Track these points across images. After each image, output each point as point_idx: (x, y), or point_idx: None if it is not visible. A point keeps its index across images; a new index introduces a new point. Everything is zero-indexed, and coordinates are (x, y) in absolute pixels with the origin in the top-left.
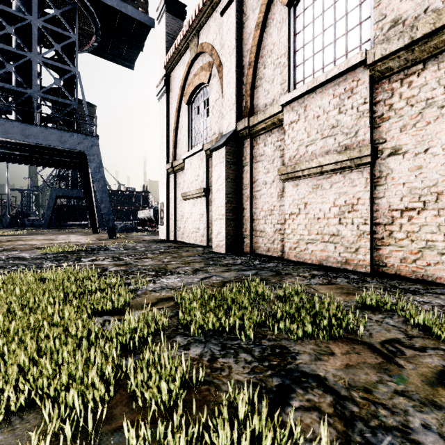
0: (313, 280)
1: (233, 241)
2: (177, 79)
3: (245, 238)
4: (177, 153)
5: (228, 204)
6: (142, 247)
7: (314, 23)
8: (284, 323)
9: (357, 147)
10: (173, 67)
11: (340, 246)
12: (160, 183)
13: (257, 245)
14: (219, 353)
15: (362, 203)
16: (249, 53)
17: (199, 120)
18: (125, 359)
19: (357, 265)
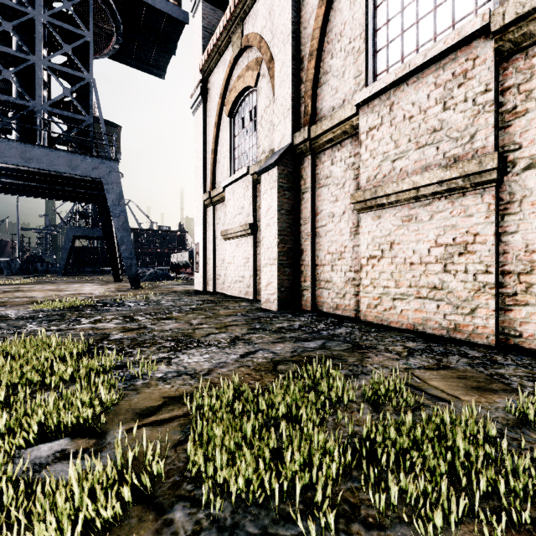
0: (413, 360)
1: (289, 295)
2: (216, 85)
3: (305, 290)
4: (216, 180)
5: (281, 244)
6: (169, 301)
7: None
8: (397, 487)
9: (476, 157)
10: (211, 69)
11: (445, 305)
12: (196, 218)
13: (321, 299)
14: None
15: (482, 241)
16: (310, 40)
17: (244, 136)
18: None
19: (474, 334)
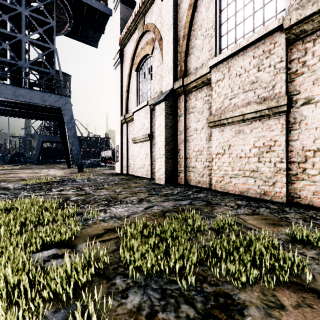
0: (240, 210)
1: (171, 175)
2: (128, 52)
3: (180, 172)
4: (129, 108)
5: (167, 146)
6: (101, 179)
7: (236, 1)
8: (225, 266)
9: (275, 98)
10: (125, 43)
11: (259, 180)
12: (116, 130)
13: (190, 178)
14: (159, 304)
15: (279, 145)
16: (183, 28)
17: (145, 83)
18: (56, 311)
19: (274, 196)
